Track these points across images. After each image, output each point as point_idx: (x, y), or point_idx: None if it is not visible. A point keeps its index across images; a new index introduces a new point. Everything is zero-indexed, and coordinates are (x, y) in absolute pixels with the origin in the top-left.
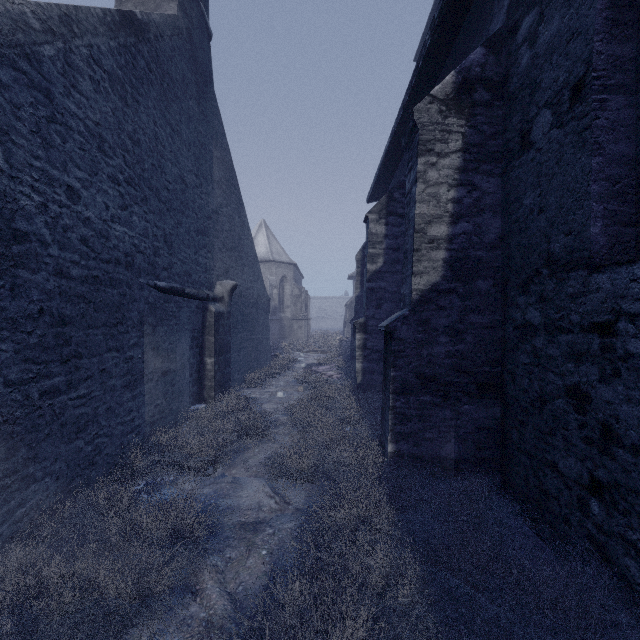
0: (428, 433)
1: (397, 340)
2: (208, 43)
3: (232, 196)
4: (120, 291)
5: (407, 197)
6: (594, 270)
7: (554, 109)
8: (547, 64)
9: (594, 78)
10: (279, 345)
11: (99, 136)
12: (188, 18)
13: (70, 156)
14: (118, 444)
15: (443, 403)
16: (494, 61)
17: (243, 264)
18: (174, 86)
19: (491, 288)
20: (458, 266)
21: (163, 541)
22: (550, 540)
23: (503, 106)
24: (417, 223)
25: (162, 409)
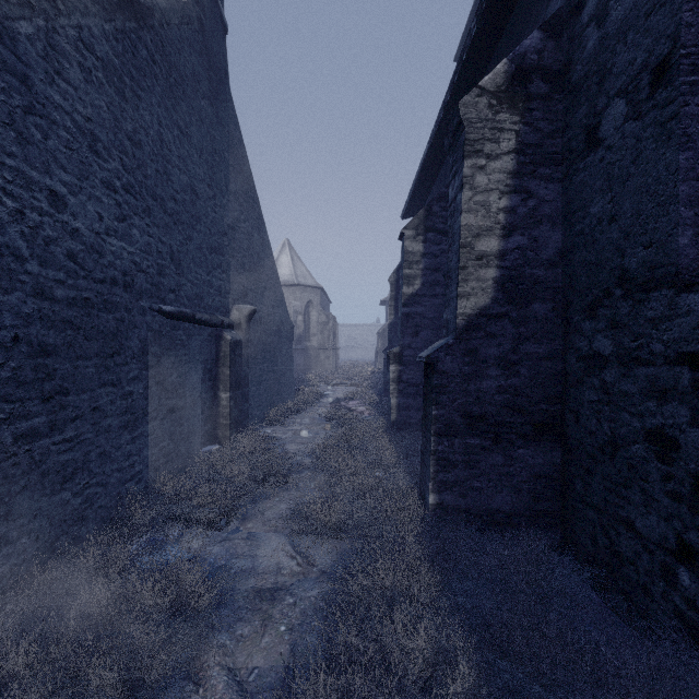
0: (476, 482)
1: (440, 373)
2: (223, 37)
3: (251, 210)
4: (117, 316)
5: (451, 207)
6: (683, 289)
7: (629, 98)
8: (620, 45)
9: (683, 56)
10: (304, 377)
11: (90, 134)
12: (199, 6)
13: (53, 155)
14: (114, 494)
15: (493, 447)
16: (553, 47)
17: (263, 287)
18: (183, 82)
19: (550, 312)
20: (511, 286)
21: (160, 617)
22: (625, 612)
23: (564, 99)
24: (463, 236)
25: (168, 452)
